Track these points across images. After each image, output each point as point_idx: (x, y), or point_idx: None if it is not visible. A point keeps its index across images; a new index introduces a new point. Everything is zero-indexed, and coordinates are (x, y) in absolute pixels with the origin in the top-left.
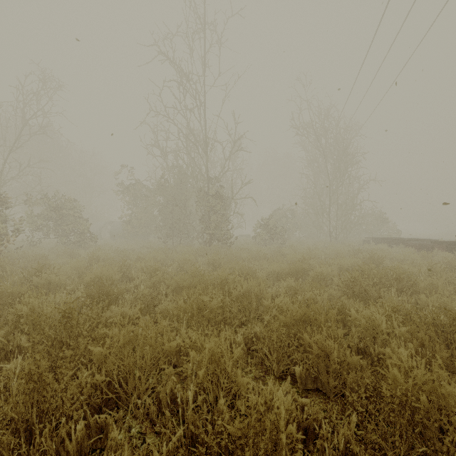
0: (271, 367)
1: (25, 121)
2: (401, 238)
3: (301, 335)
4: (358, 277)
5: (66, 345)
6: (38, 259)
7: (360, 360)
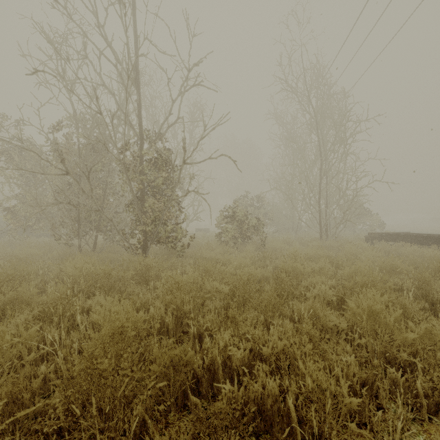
0: None
1: None
2: (414, 234)
3: None
4: None
5: None
6: None
7: None
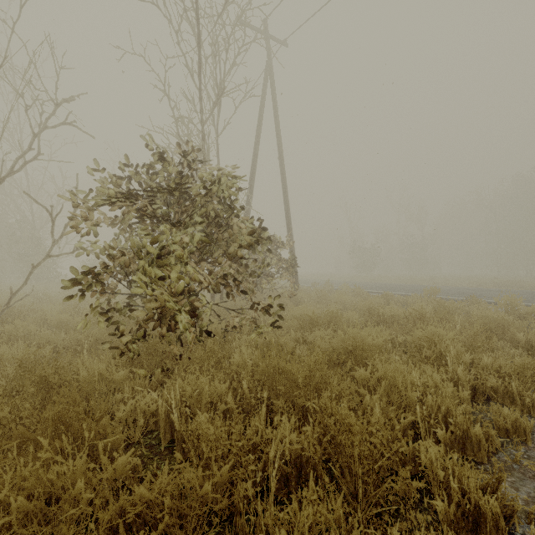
0: None
1: None
2: None
3: None
4: None
5: None
6: None
7: None
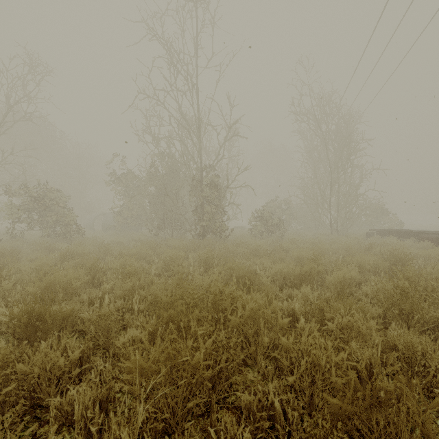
0: None
1: (8, 106)
2: (409, 230)
3: None
4: (408, 290)
5: None
6: (5, 255)
7: None
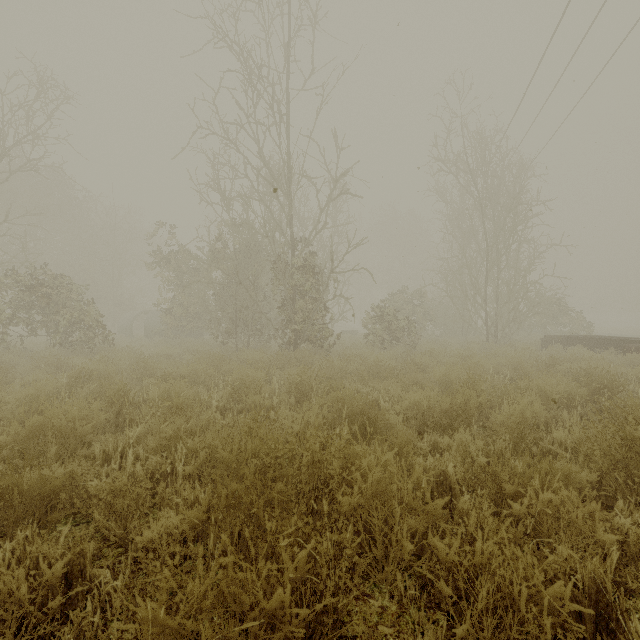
0: None
1: None
2: (605, 337)
3: None
4: None
5: None
6: None
7: None
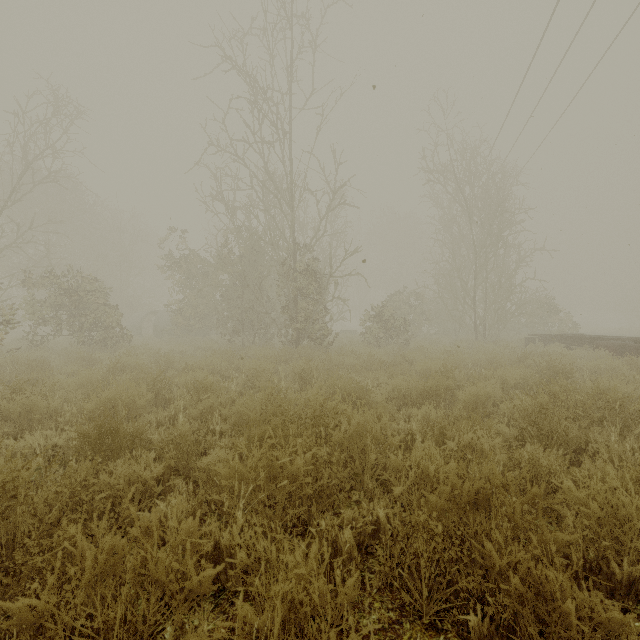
0: (414, 604)
1: (25, 163)
2: (583, 335)
3: (479, 546)
4: (548, 405)
5: (5, 554)
6: (33, 368)
7: (606, 600)
